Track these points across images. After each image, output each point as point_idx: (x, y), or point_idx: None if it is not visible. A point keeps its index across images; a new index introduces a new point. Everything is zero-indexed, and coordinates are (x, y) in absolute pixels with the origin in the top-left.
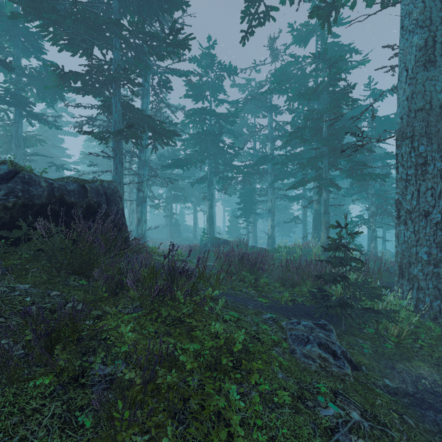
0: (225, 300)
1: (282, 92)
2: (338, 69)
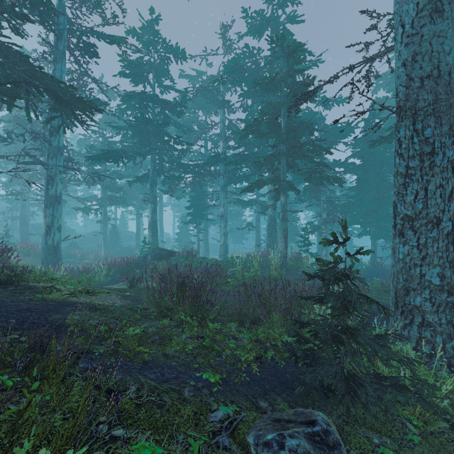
0: (137, 390)
1: (236, 84)
2: (297, 58)
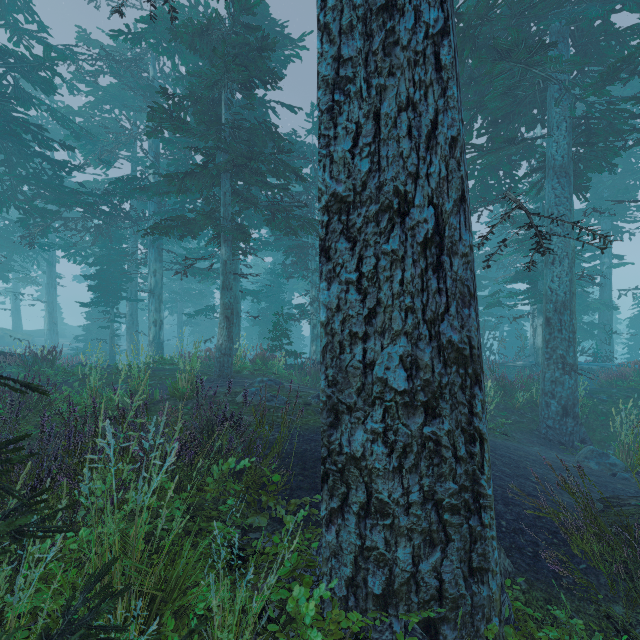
0: None
1: (163, 53)
2: (246, 0)
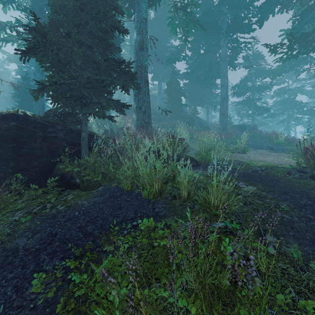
0: None
1: None
2: None
